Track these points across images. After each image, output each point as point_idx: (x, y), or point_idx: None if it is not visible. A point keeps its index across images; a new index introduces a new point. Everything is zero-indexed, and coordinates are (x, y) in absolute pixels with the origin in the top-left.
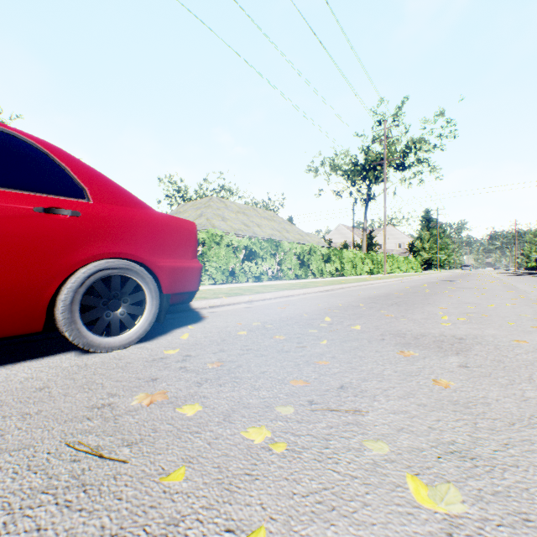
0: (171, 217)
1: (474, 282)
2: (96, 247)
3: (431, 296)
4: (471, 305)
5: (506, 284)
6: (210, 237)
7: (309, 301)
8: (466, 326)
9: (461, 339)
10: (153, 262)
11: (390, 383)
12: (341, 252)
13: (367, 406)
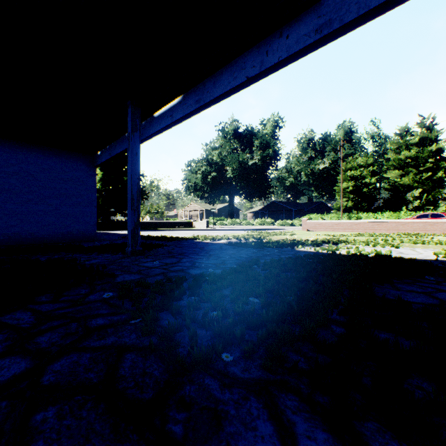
0: None
1: None
2: None
3: None
4: None
5: None
6: None
7: None
8: None
9: None
10: None
11: None
12: None
13: None
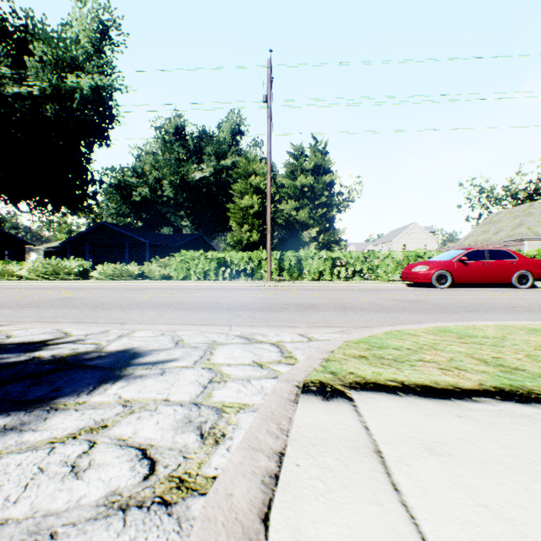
0: (534, 260)
1: None
2: (519, 268)
3: None
4: None
5: None
6: (538, 253)
7: None
8: None
9: None
10: (530, 271)
11: None
12: None
13: None
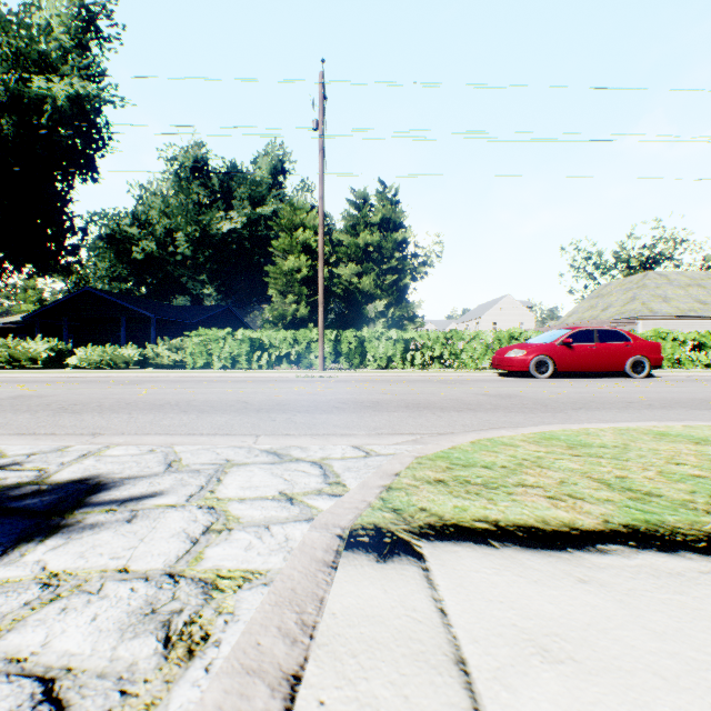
0: (651, 343)
1: None
2: (634, 353)
3: None
4: None
5: None
6: (655, 334)
7: None
8: None
9: None
10: (647, 356)
11: None
12: None
13: (707, 383)
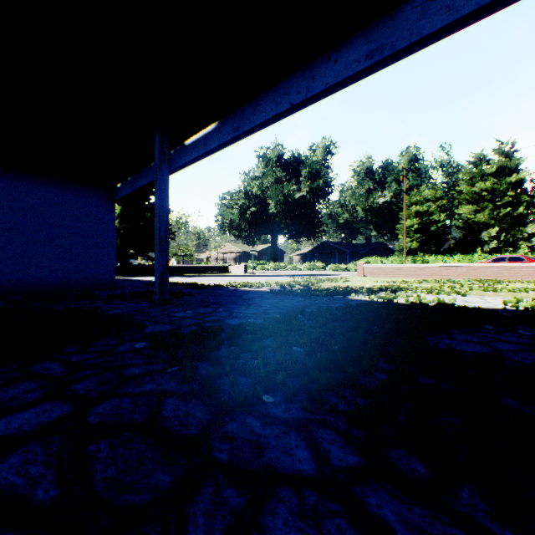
0: None
1: None
2: None
3: None
4: None
5: None
6: None
7: None
8: None
9: None
10: None
11: None
12: None
13: None
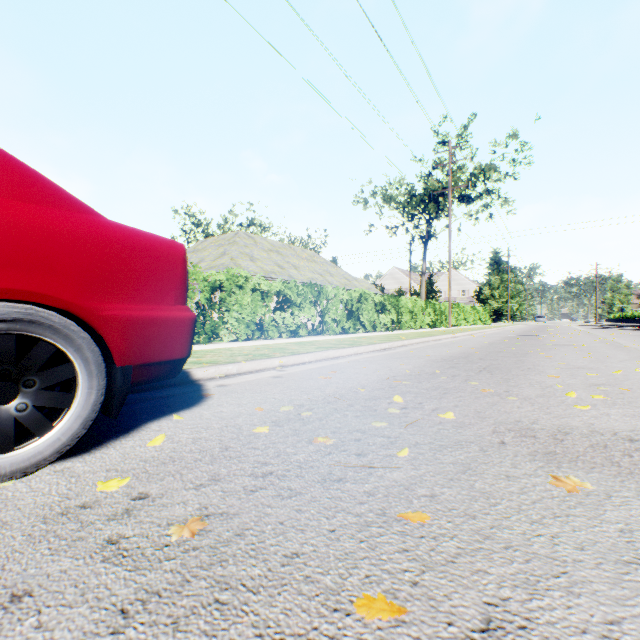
0: (136, 231)
1: (562, 337)
2: None
3: (525, 357)
4: (589, 372)
5: (603, 339)
6: (230, 278)
7: (363, 366)
8: (616, 411)
9: (632, 441)
10: (90, 308)
11: (597, 599)
12: (397, 300)
13: None
